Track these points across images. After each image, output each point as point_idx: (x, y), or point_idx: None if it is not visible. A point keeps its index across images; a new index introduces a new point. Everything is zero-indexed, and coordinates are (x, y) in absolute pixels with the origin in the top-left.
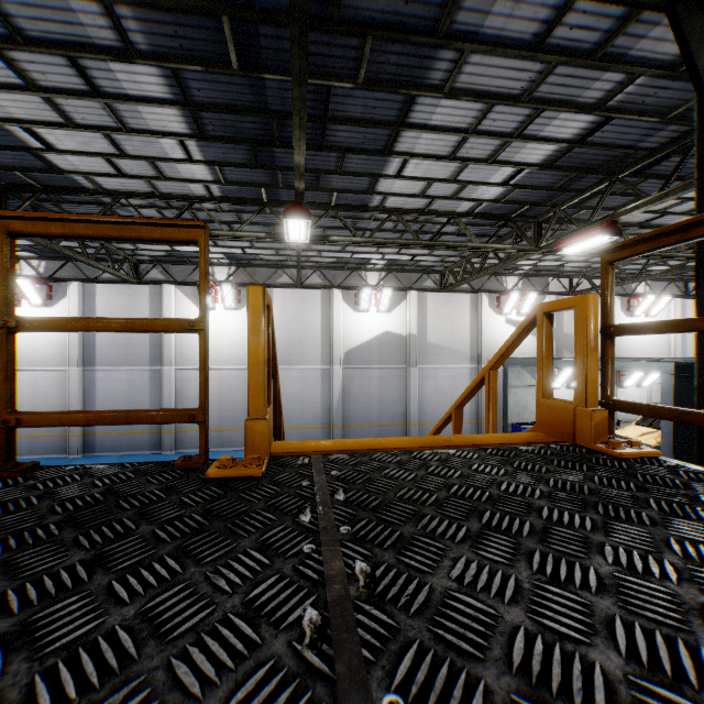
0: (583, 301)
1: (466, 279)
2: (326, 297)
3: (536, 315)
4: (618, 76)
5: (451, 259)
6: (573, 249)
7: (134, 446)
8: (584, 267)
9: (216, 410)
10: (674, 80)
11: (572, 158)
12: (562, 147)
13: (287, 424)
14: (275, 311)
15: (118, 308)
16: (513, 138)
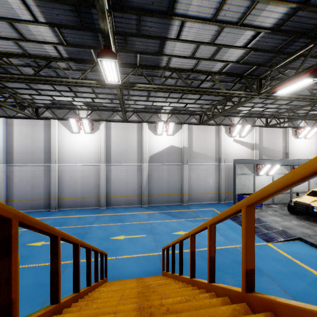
0: None
1: (214, 117)
2: (139, 127)
3: None
4: None
5: (206, 106)
6: (285, 90)
7: (35, 206)
8: (275, 112)
9: (80, 187)
10: None
11: (294, 23)
12: (290, 11)
13: (119, 194)
14: (112, 134)
15: (26, 132)
16: None
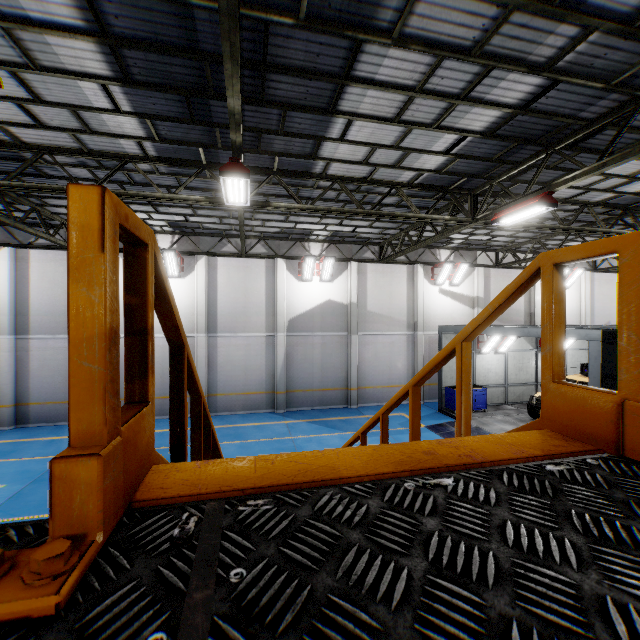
0: (637, 241)
1: (405, 251)
2: (270, 266)
3: (540, 268)
4: (573, 30)
5: (390, 231)
6: (510, 220)
7: None
8: (510, 242)
9: (159, 378)
10: (626, 40)
11: (514, 127)
12: (506, 114)
13: (232, 390)
14: (220, 280)
15: (55, 275)
16: (459, 99)
